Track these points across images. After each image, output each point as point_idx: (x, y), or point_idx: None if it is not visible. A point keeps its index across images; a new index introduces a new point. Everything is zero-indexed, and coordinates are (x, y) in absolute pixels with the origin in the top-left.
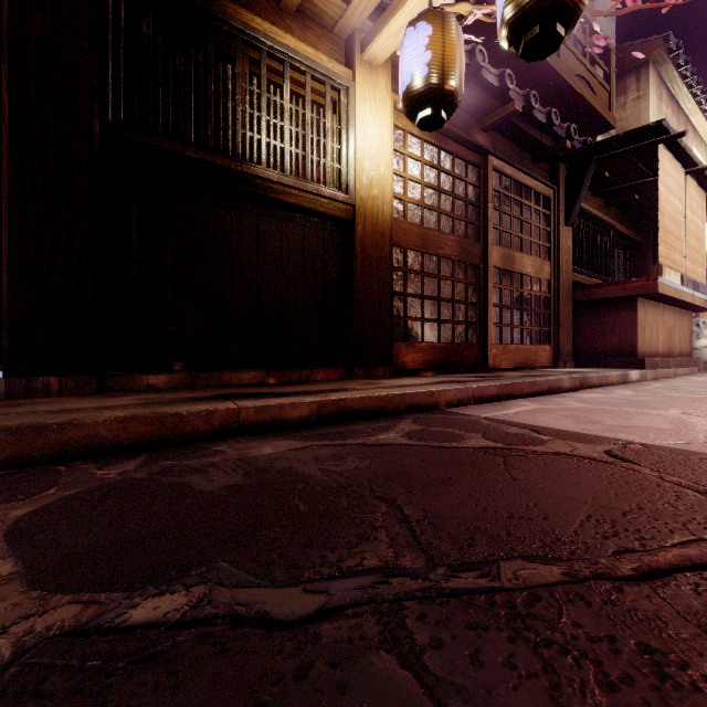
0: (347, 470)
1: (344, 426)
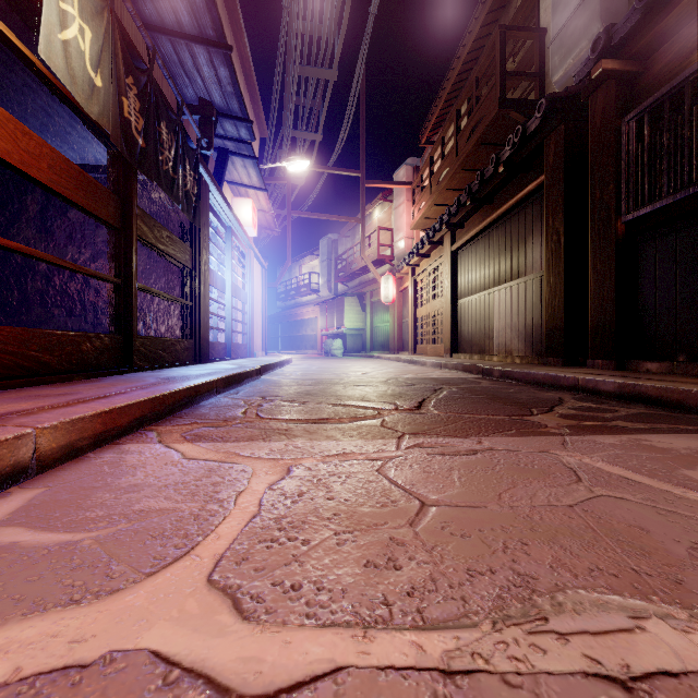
0: (514, 396)
1: (621, 403)
